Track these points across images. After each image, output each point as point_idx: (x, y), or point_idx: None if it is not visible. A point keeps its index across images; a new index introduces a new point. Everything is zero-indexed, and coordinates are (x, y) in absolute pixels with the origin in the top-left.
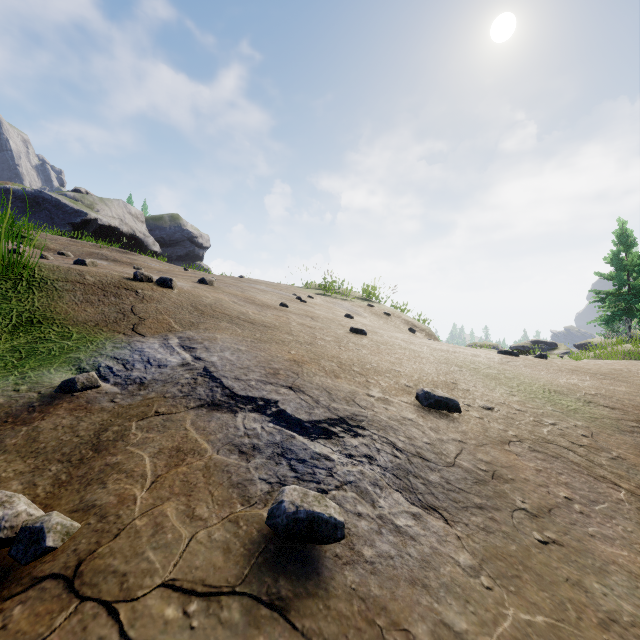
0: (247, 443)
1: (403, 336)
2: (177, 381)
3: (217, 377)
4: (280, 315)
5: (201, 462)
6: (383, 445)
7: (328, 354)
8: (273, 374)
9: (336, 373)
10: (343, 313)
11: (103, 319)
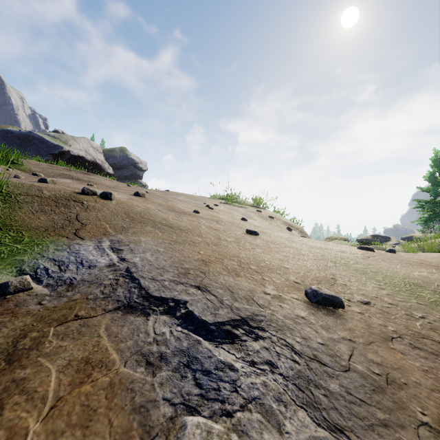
0: (155, 351)
1: (285, 235)
2: (101, 282)
3: (136, 277)
4: (193, 220)
5: (106, 378)
6: (282, 348)
7: (230, 253)
8: (184, 274)
9: (237, 271)
10: (240, 217)
11: (52, 225)
